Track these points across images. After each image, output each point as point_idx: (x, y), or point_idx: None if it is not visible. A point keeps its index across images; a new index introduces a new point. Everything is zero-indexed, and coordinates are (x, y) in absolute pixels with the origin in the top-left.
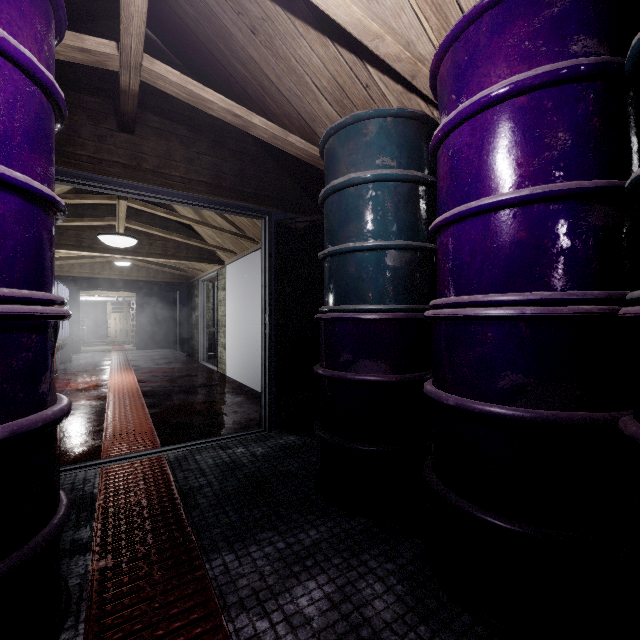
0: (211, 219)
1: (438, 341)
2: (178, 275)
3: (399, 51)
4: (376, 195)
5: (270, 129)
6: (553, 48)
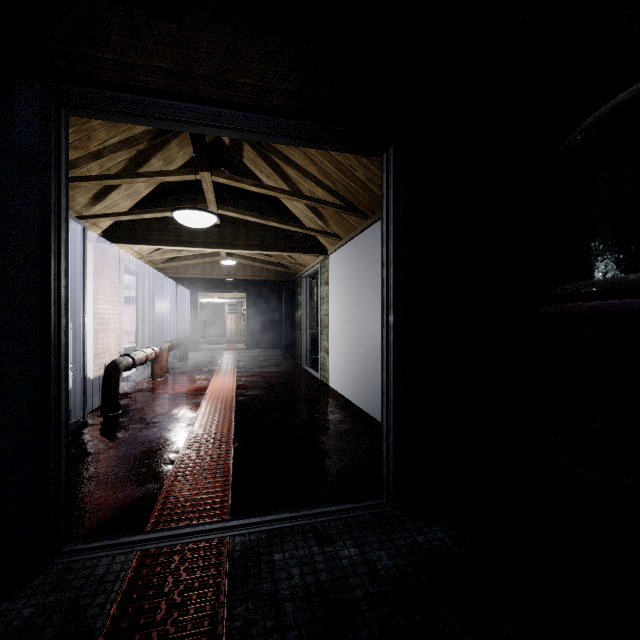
0: (310, 194)
1: None
2: (281, 273)
3: None
4: None
5: None
6: None
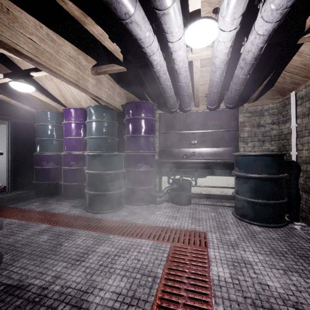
0: None
1: (63, 158)
2: None
3: (55, 105)
4: (51, 128)
5: (18, 104)
6: (78, 119)
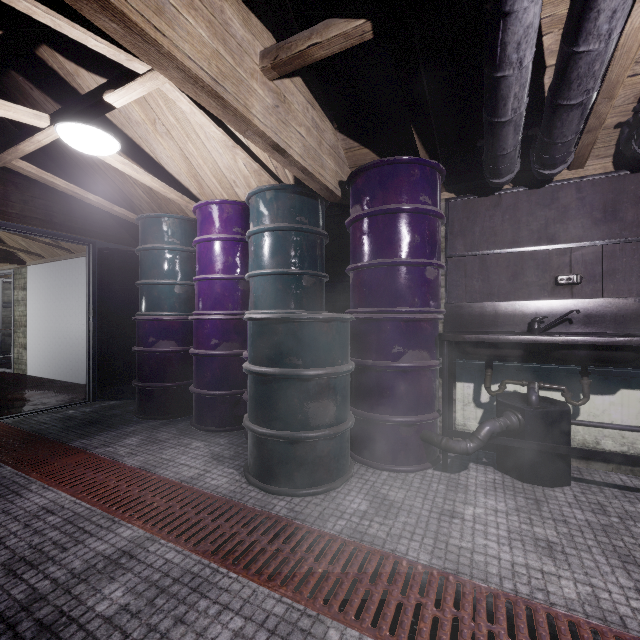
0: None
1: (194, 329)
2: None
3: (178, 198)
4: (169, 257)
5: (101, 202)
6: (228, 228)
